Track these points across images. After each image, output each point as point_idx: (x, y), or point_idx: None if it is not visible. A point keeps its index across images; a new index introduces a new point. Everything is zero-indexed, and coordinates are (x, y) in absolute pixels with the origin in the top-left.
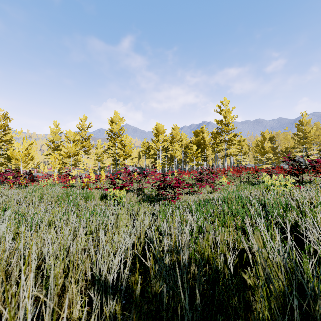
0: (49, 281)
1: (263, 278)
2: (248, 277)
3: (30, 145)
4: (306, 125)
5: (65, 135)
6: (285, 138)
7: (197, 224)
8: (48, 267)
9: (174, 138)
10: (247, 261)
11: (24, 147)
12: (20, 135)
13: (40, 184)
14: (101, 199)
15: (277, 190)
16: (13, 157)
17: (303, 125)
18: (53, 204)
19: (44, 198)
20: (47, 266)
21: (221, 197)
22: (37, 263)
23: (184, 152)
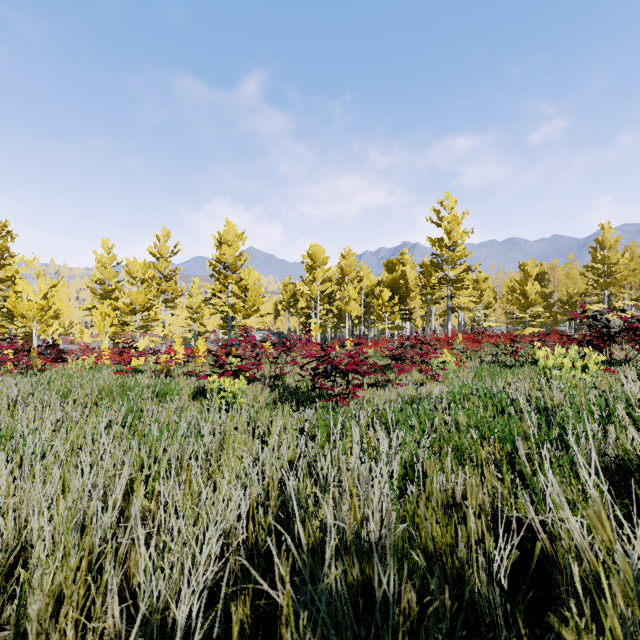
0: (27, 614)
1: (620, 636)
2: (572, 633)
3: (52, 287)
4: (610, 248)
5: (126, 268)
6: (568, 275)
7: (403, 457)
8: (26, 577)
9: (346, 274)
10: (528, 552)
11: (41, 292)
12: (31, 266)
13: (70, 367)
14: (194, 399)
15: (566, 378)
16: (18, 311)
17: (604, 248)
18: (87, 409)
19: (70, 396)
20: (25, 574)
21: (447, 393)
22: (18, 555)
23: (366, 302)
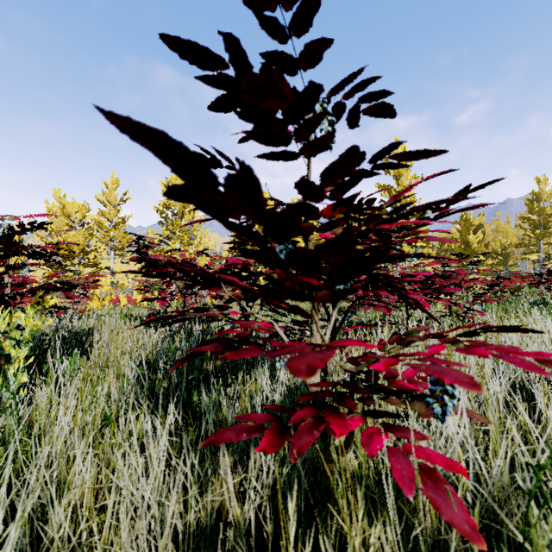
0: None
1: None
2: None
3: None
4: (547, 200)
5: (64, 210)
6: (499, 229)
7: None
8: None
9: None
10: None
11: None
12: None
13: None
14: None
15: None
16: None
17: (541, 200)
18: None
19: None
20: None
21: None
22: None
23: None
